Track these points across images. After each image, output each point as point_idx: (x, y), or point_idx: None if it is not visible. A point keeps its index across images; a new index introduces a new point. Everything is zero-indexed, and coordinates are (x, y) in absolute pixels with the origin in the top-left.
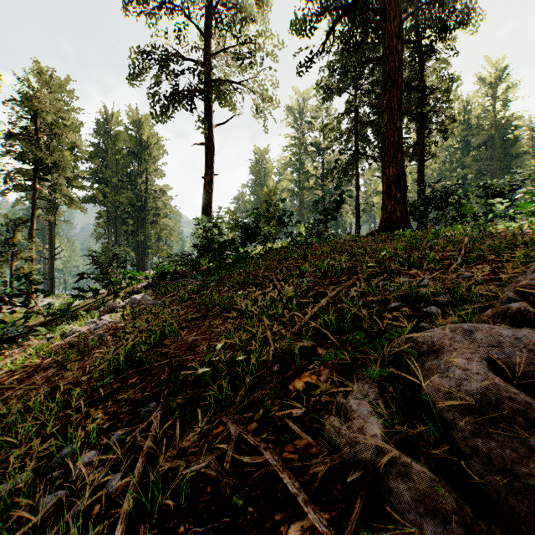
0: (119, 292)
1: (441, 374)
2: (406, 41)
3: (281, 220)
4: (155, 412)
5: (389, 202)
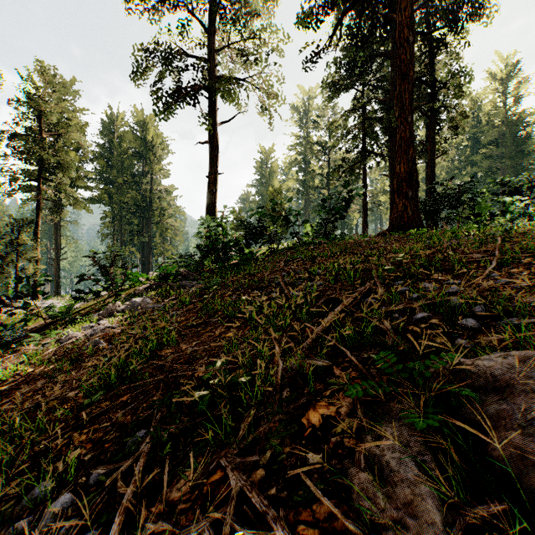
0: (120, 295)
1: (516, 426)
2: (418, 32)
3: (287, 219)
4: (143, 445)
5: (400, 201)
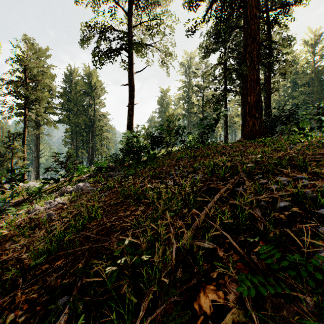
0: (71, 180)
1: None
2: (262, 11)
3: (177, 132)
4: (62, 315)
5: (250, 120)
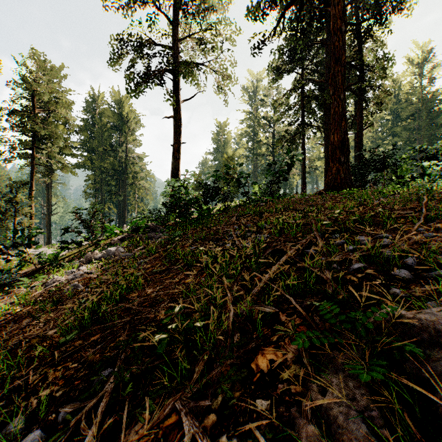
0: (98, 244)
1: None
2: (349, 23)
3: (238, 181)
4: (107, 385)
5: (334, 165)
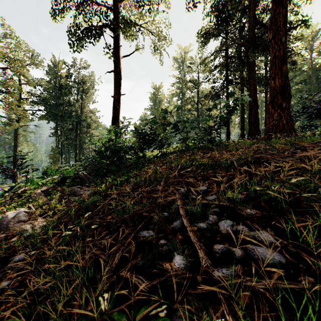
0: (22, 196)
1: None
2: None
3: (176, 126)
4: None
5: (274, 111)
